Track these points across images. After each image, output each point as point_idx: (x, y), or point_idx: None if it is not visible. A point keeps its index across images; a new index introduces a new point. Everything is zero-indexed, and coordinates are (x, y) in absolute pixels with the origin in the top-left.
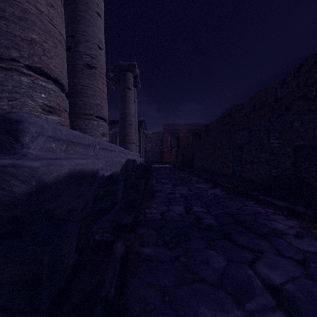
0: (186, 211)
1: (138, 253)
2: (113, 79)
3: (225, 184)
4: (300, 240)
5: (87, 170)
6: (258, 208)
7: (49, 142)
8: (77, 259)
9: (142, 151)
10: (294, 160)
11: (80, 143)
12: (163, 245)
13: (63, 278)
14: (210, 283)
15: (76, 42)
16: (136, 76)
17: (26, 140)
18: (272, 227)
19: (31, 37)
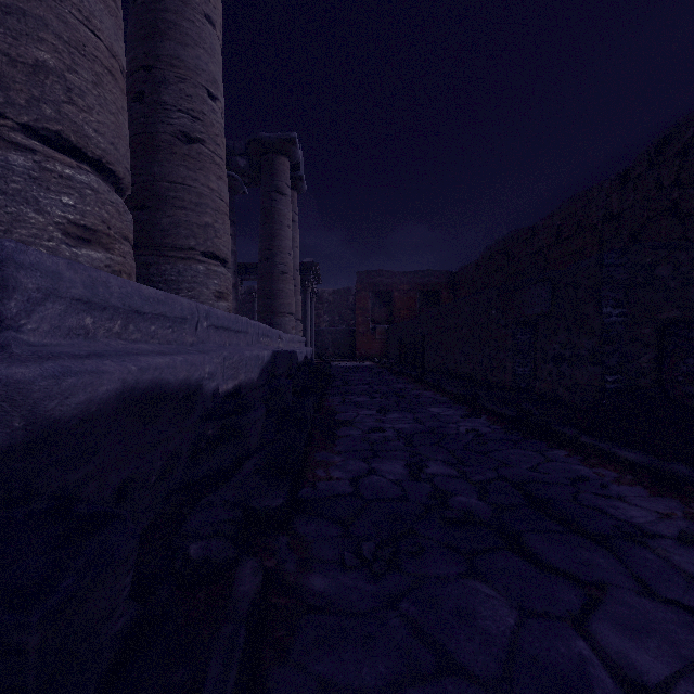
0: (411, 475)
1: (296, 589)
2: (245, 173)
3: (497, 407)
4: (692, 554)
5: (174, 381)
6: (579, 468)
7: (76, 313)
8: (135, 617)
9: (310, 331)
10: (658, 353)
11: (160, 316)
12: (357, 568)
13: (93, 675)
14: (481, 679)
15: (155, 83)
16: (297, 164)
17: (9, 310)
18: (619, 517)
19: (35, 58)
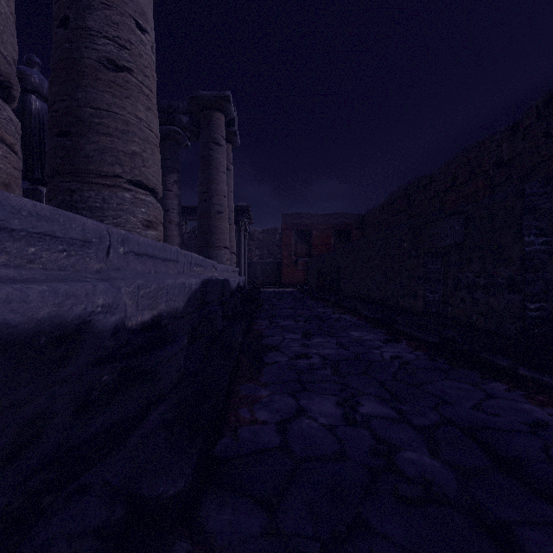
0: (346, 419)
1: None
2: (187, 128)
3: (416, 332)
4: None
5: (23, 320)
6: (528, 407)
7: None
8: None
9: (243, 263)
10: None
11: (44, 236)
12: None
13: None
14: None
15: (80, 7)
16: (231, 121)
17: None
18: None
19: None
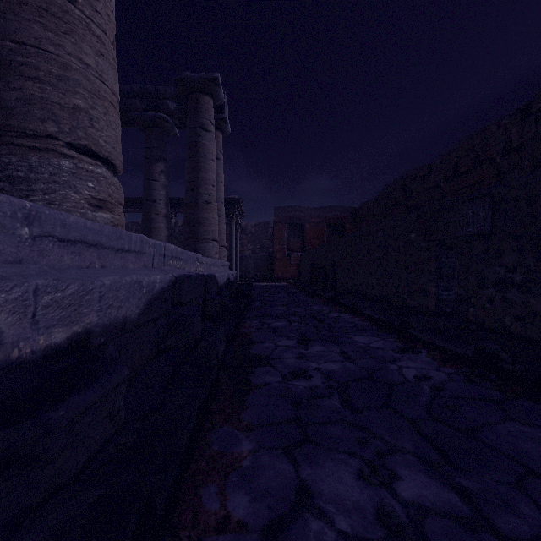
0: (384, 525)
1: None
2: (175, 115)
3: (438, 340)
4: None
5: None
6: None
7: None
8: None
9: (235, 257)
10: None
11: None
12: None
13: None
14: None
15: None
16: (221, 107)
17: None
18: None
19: None
